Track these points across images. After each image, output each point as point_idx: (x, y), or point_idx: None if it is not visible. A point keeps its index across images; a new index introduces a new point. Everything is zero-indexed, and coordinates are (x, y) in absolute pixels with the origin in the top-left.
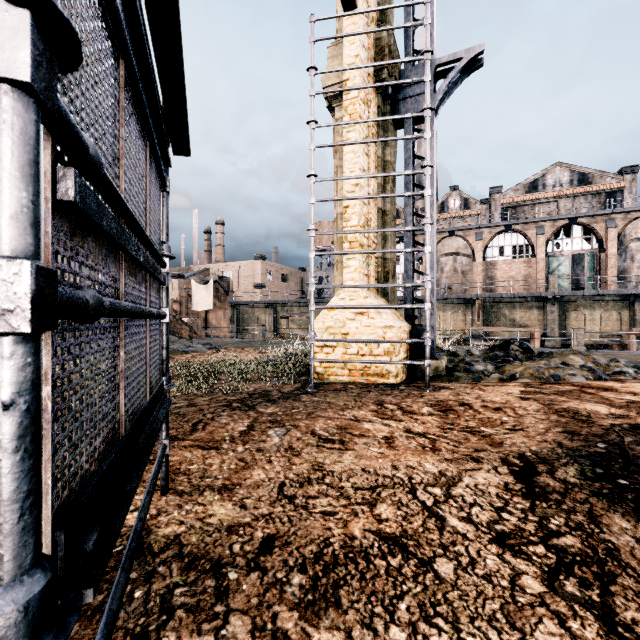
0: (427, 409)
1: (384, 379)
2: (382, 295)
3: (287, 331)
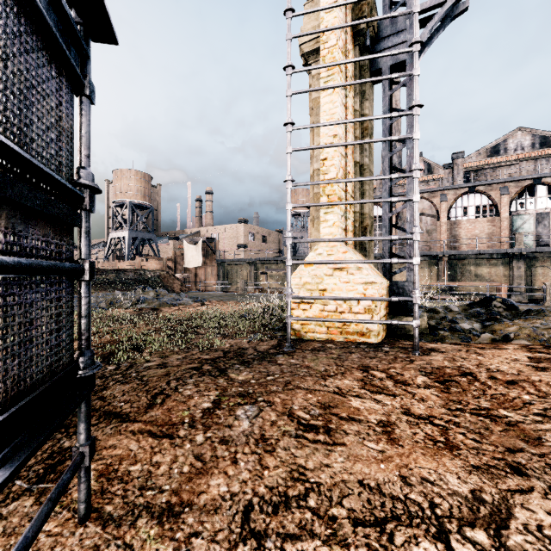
0: (422, 379)
1: (364, 338)
2: (359, 250)
3: (266, 285)
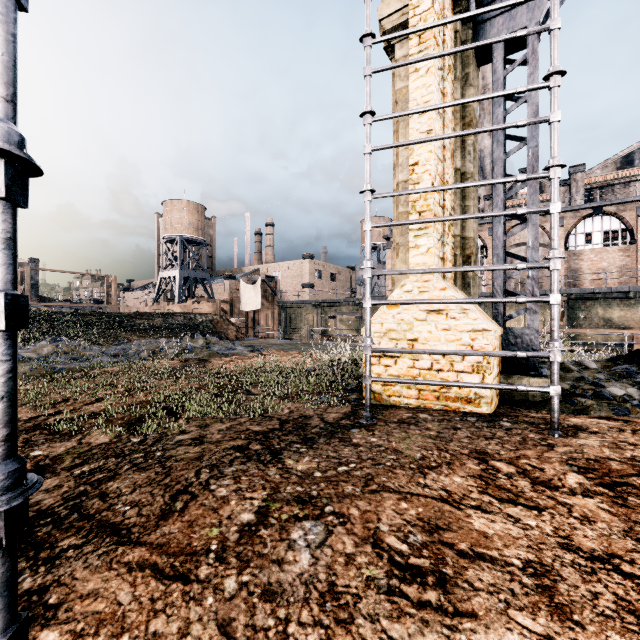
0: (575, 478)
1: (472, 406)
2: (461, 287)
3: (335, 332)
